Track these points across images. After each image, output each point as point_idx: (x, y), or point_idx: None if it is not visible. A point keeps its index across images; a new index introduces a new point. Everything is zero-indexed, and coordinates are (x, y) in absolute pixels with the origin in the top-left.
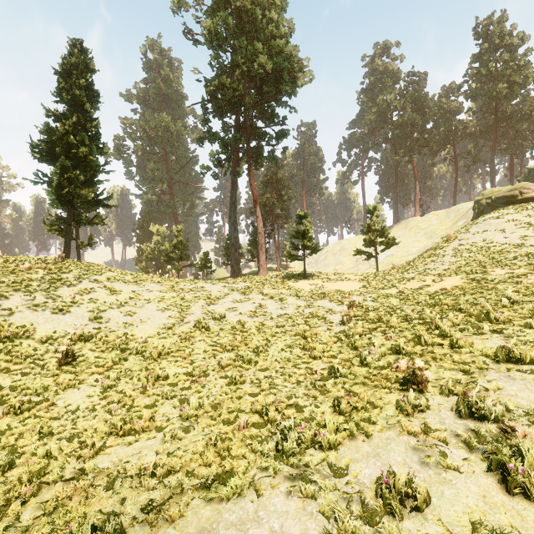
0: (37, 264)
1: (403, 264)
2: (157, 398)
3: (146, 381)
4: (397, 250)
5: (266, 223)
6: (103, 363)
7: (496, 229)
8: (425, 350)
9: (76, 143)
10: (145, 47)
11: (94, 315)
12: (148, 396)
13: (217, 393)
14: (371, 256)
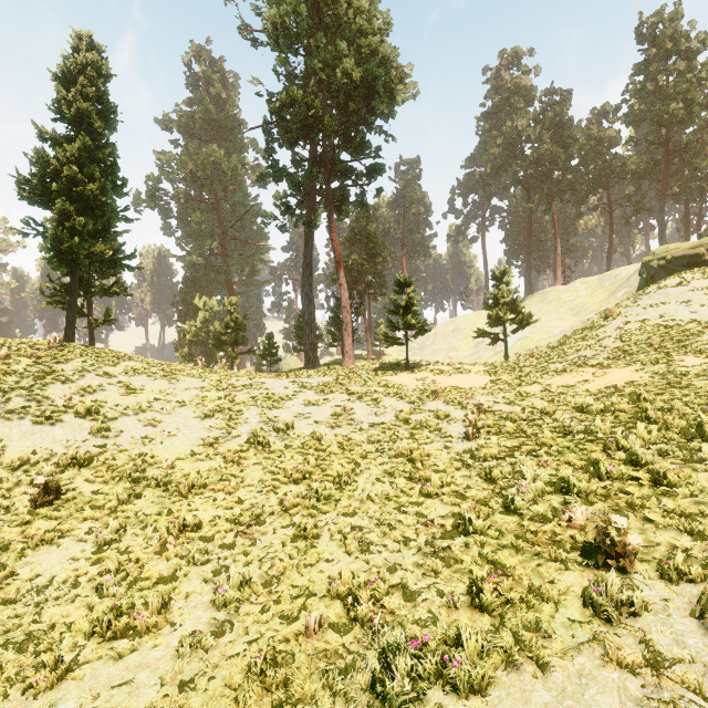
0: (19, 351)
1: (545, 351)
2: (179, 563)
3: (166, 533)
4: (532, 331)
5: (353, 294)
6: (104, 501)
7: (678, 300)
8: (609, 487)
9: (81, 178)
10: (189, 55)
11: (98, 426)
12: (167, 560)
13: (275, 555)
14: (498, 339)
